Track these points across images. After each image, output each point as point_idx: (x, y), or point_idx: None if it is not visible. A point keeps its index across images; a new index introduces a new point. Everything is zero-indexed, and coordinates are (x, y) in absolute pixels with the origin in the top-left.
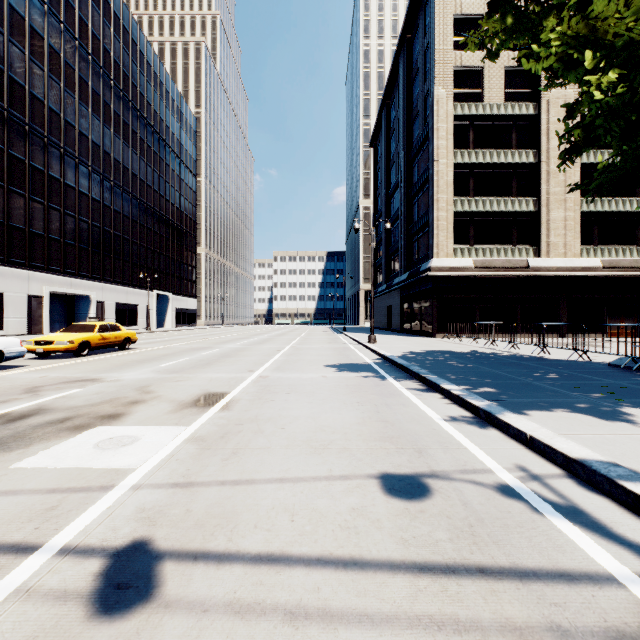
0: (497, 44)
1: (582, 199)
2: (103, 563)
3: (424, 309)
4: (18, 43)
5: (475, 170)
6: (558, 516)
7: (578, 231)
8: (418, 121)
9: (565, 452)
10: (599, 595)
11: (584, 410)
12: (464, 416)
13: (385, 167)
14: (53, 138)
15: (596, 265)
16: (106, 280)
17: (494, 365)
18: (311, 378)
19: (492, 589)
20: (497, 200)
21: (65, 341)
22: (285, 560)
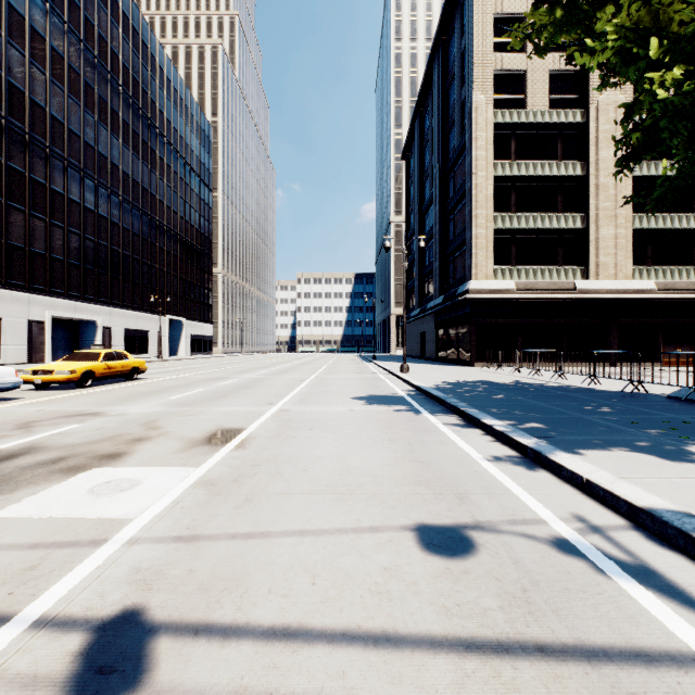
0: (545, 38)
1: (634, 215)
2: (85, 639)
3: (461, 335)
4: (17, 45)
5: (517, 183)
6: (627, 578)
7: (630, 250)
8: (455, 130)
9: (629, 499)
10: (686, 682)
11: (646, 449)
12: (510, 456)
13: (418, 181)
14: (56, 149)
15: (650, 287)
16: (114, 304)
17: (540, 397)
18: (337, 412)
19: (555, 674)
20: (541, 216)
21: (66, 371)
22: (304, 635)
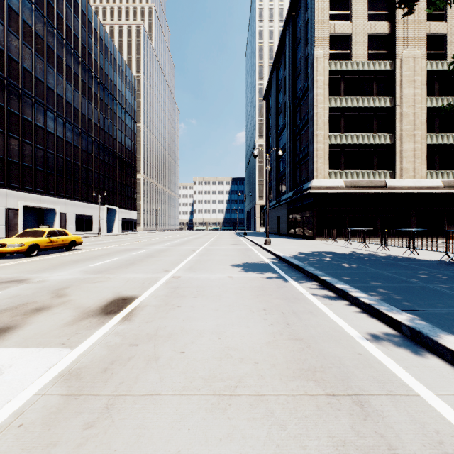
0: None
1: (427, 134)
2: None
3: (306, 218)
4: None
5: (345, 112)
6: None
7: (424, 159)
8: (301, 77)
9: None
10: None
11: None
12: (383, 331)
13: (275, 114)
14: (26, 90)
15: (438, 185)
16: (68, 197)
17: (378, 266)
18: (218, 279)
19: None
20: (362, 135)
21: (16, 244)
22: None
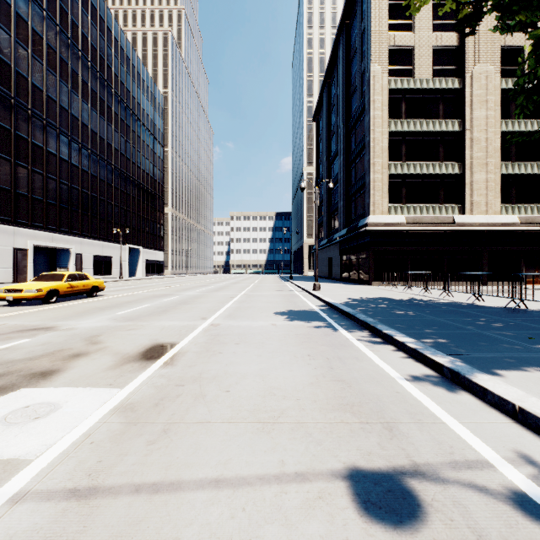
0: None
1: (501, 163)
2: None
3: (361, 260)
4: (4, 26)
5: (407, 137)
6: None
7: (498, 191)
8: (356, 96)
9: None
10: None
11: None
12: (425, 374)
13: (326, 137)
14: (36, 111)
15: (514, 221)
16: (84, 235)
17: (436, 313)
18: (261, 326)
19: None
20: (426, 164)
21: (33, 289)
22: None
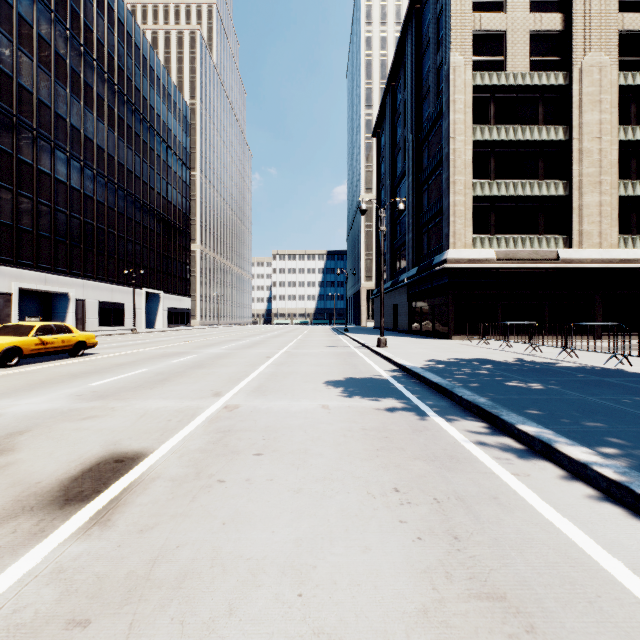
0: None
1: (619, 182)
2: None
3: (437, 307)
4: None
5: (496, 149)
6: None
7: (615, 218)
8: (429, 99)
9: None
10: None
11: None
12: None
13: (390, 155)
14: (24, 118)
15: (636, 257)
16: (87, 276)
17: (575, 385)
18: (304, 411)
19: None
20: (522, 183)
21: None
22: None
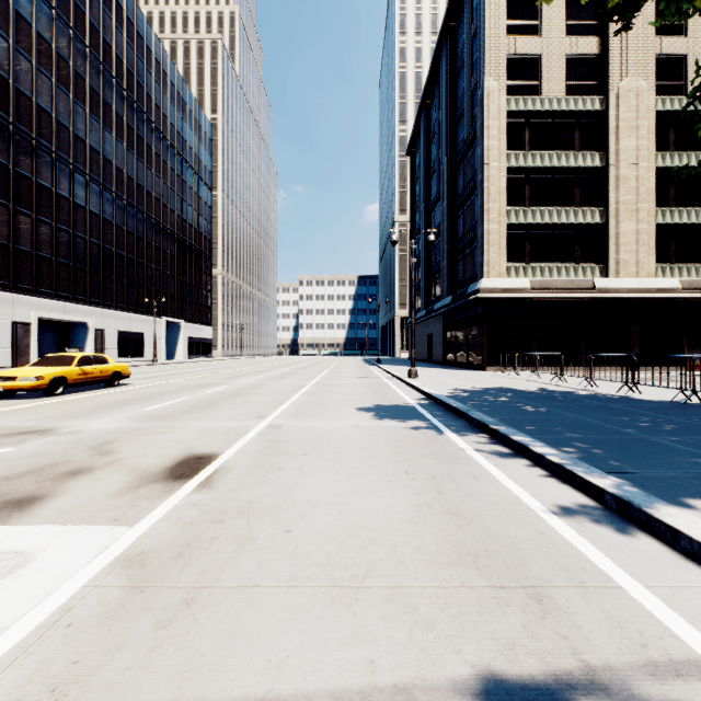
0: None
1: (657, 209)
2: None
3: (471, 338)
4: (0, 29)
5: (531, 175)
6: None
7: (652, 246)
8: (464, 121)
9: None
10: None
11: None
12: (578, 502)
13: (424, 177)
14: (43, 141)
15: (674, 286)
16: (106, 305)
17: (578, 409)
18: (338, 428)
19: None
20: (557, 210)
21: (31, 377)
22: None
